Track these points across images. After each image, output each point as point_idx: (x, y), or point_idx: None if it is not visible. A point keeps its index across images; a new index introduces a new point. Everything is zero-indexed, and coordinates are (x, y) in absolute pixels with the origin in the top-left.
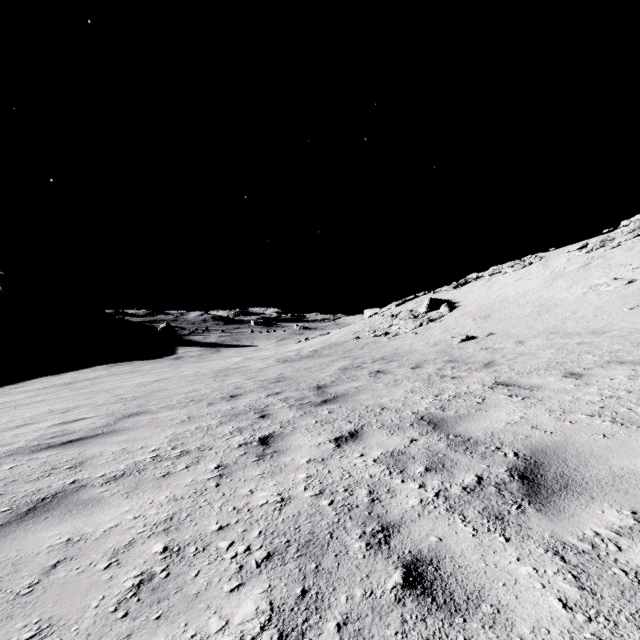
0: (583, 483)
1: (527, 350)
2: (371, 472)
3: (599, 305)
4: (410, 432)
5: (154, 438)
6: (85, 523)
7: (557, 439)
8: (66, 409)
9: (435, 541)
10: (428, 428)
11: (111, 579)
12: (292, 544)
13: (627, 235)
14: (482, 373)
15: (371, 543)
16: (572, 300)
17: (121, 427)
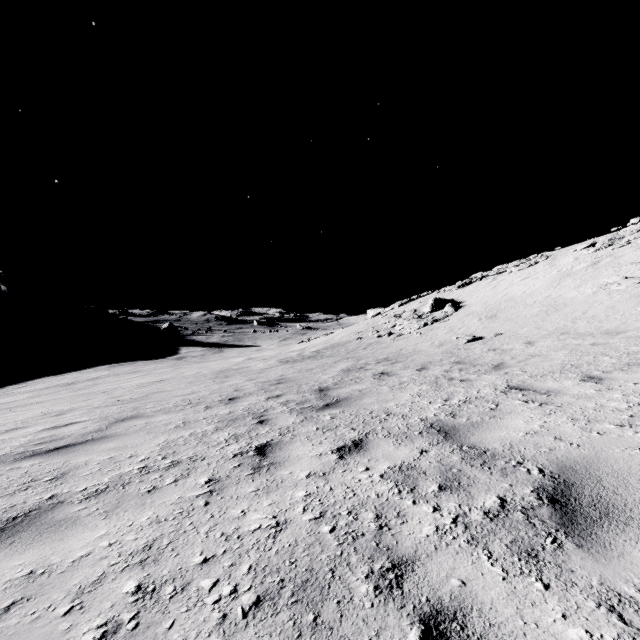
0: (627, 510)
1: (538, 351)
2: (378, 490)
3: (611, 304)
4: (419, 442)
5: (145, 446)
6: (53, 550)
7: (586, 453)
8: (60, 412)
9: (457, 586)
10: (439, 437)
11: (69, 630)
12: (286, 585)
13: (637, 233)
14: (492, 376)
15: (380, 586)
16: (582, 299)
17: (112, 433)
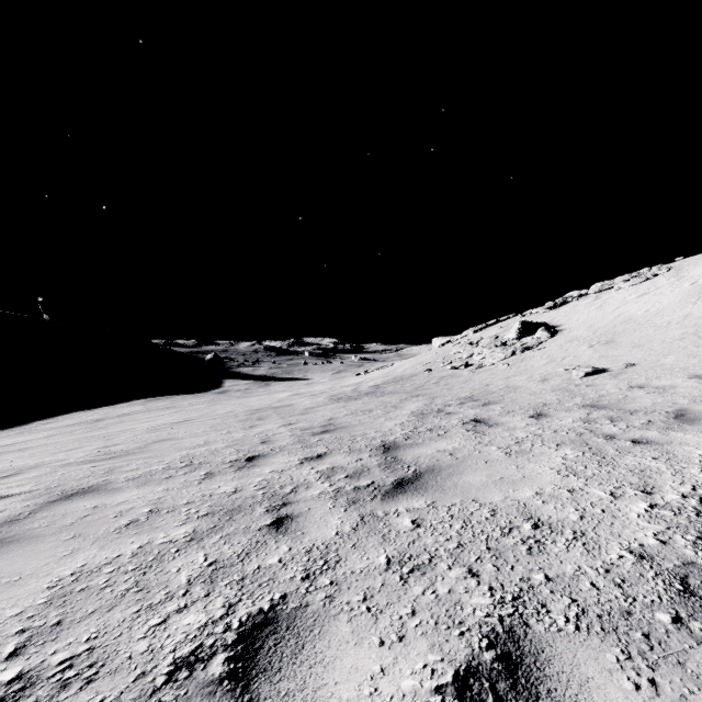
0: None
1: None
2: None
3: None
4: None
5: (28, 585)
6: None
7: None
8: (18, 470)
9: None
10: None
11: None
12: None
13: None
14: (695, 435)
15: None
16: None
17: (21, 530)
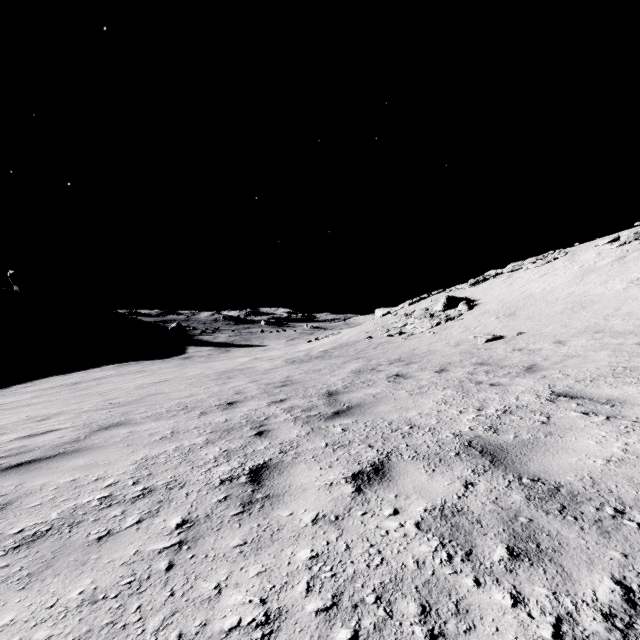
0: None
1: (573, 351)
2: (416, 553)
3: None
4: (459, 468)
5: (119, 464)
6: None
7: None
8: (46, 416)
9: None
10: (484, 462)
11: None
12: None
13: None
14: (528, 379)
15: None
16: (611, 296)
17: (89, 444)
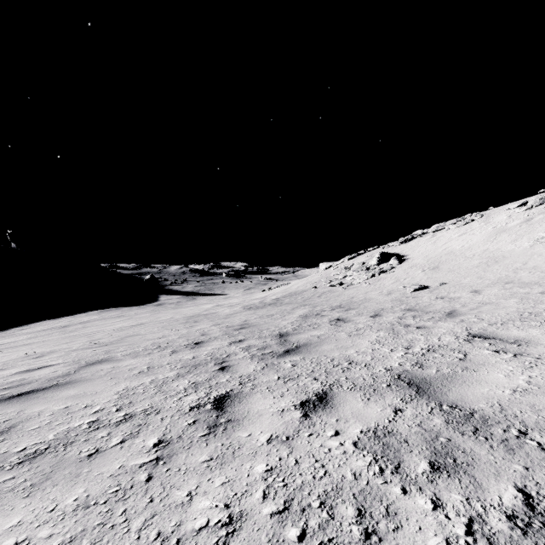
0: None
1: (487, 299)
2: (354, 467)
3: None
4: (390, 397)
5: (104, 394)
6: None
7: None
8: (41, 354)
9: None
10: (411, 392)
11: None
12: None
13: None
14: (449, 323)
15: None
16: (520, 252)
17: (78, 378)
